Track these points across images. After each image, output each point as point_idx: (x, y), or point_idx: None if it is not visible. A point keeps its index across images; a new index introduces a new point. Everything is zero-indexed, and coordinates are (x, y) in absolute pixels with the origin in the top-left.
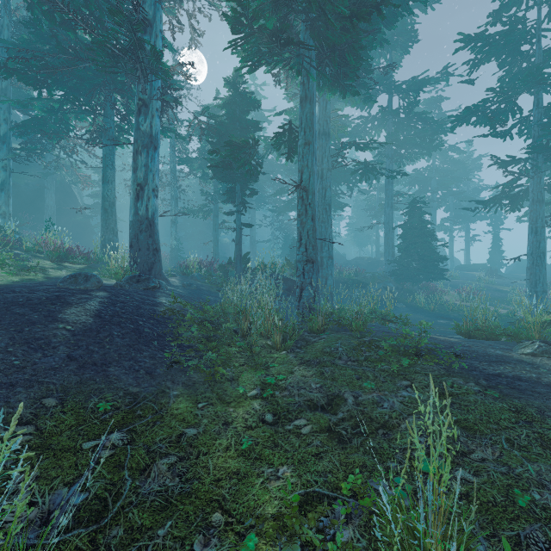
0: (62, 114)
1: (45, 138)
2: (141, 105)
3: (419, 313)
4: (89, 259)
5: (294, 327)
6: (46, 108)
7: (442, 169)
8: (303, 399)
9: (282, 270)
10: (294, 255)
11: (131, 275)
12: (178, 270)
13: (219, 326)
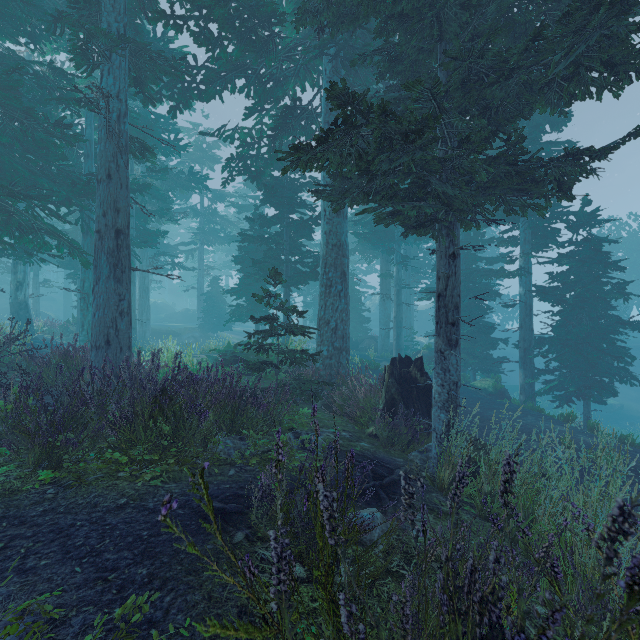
0: None
1: None
2: None
3: None
4: None
5: None
6: None
7: None
8: None
9: None
10: None
11: None
12: None
13: None
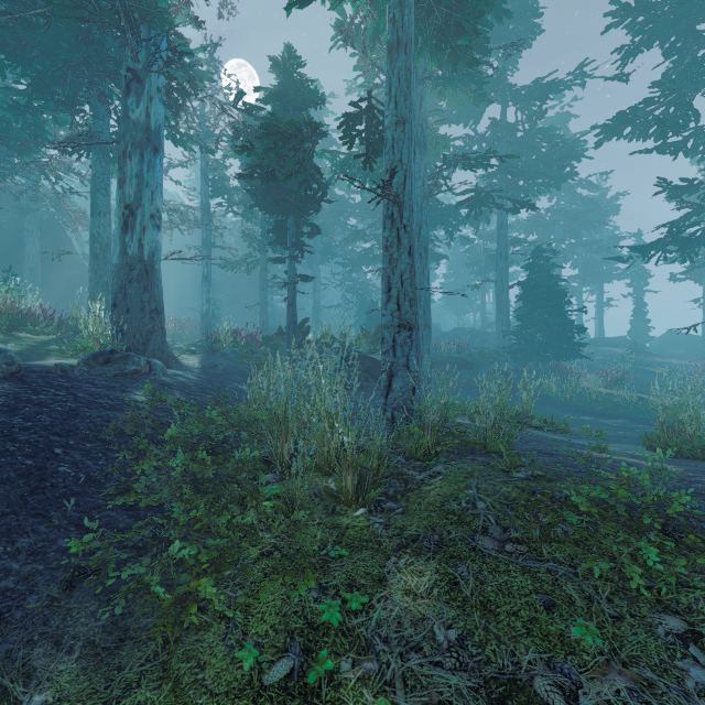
0: (32, 114)
1: (14, 153)
2: (131, 79)
3: (551, 406)
4: (62, 327)
5: (381, 452)
6: (7, 103)
7: (570, 210)
8: (419, 700)
9: (357, 345)
10: (372, 324)
11: (96, 352)
12: (205, 345)
13: (240, 446)
